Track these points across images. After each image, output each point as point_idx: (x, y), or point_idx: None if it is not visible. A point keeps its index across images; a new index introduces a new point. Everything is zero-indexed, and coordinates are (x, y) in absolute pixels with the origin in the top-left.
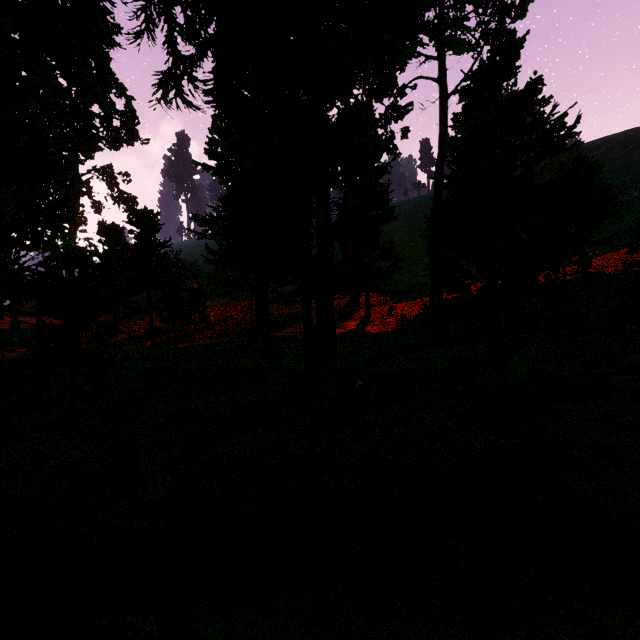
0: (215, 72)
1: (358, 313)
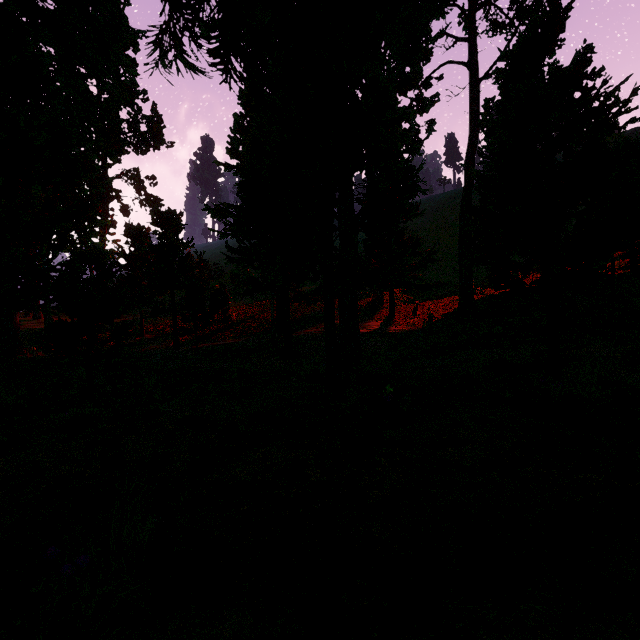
0: (221, 27)
1: (381, 313)
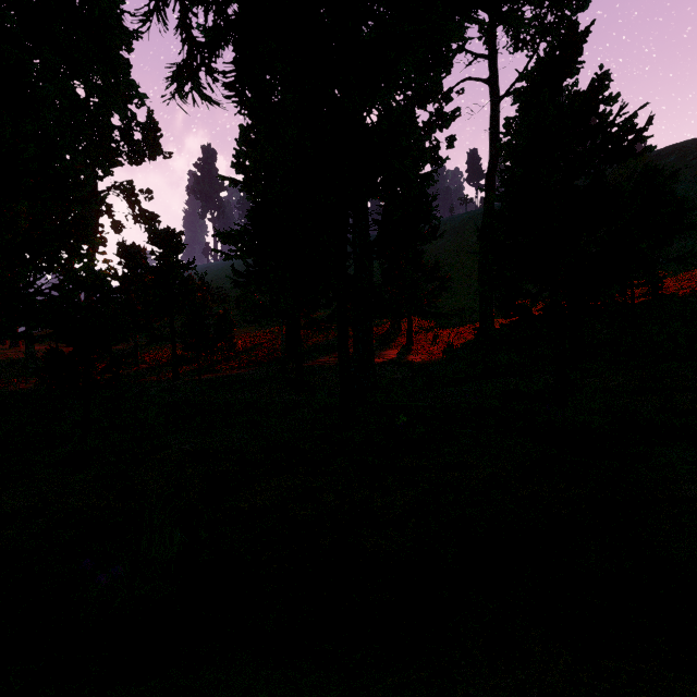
0: (237, 63)
1: (399, 341)
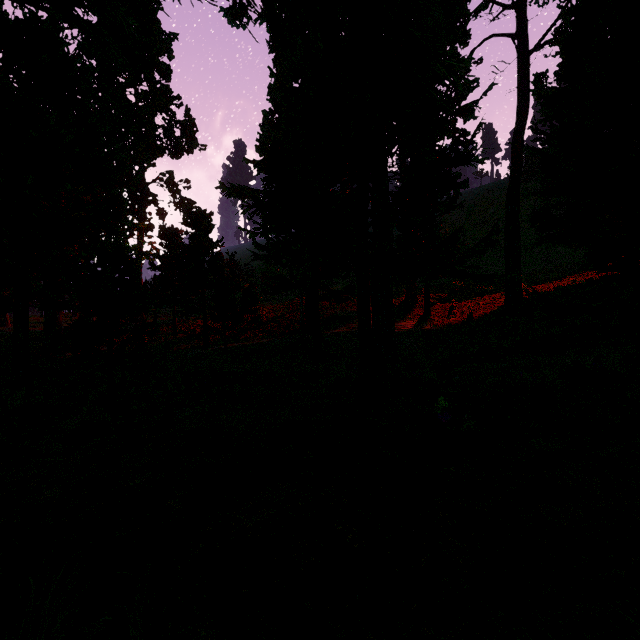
0: None
1: (415, 312)
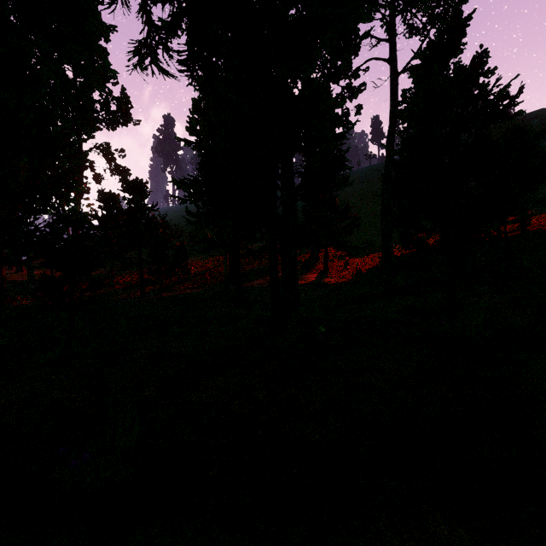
0: (187, 41)
1: (317, 267)
